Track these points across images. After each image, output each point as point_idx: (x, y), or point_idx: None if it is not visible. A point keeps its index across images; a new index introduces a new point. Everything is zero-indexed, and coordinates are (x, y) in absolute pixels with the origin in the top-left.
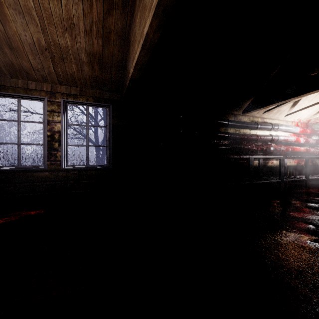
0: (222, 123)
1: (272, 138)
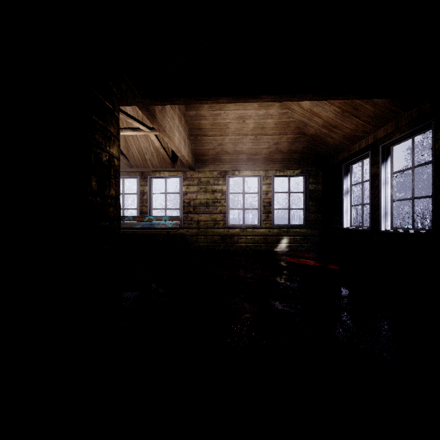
0: None
1: None
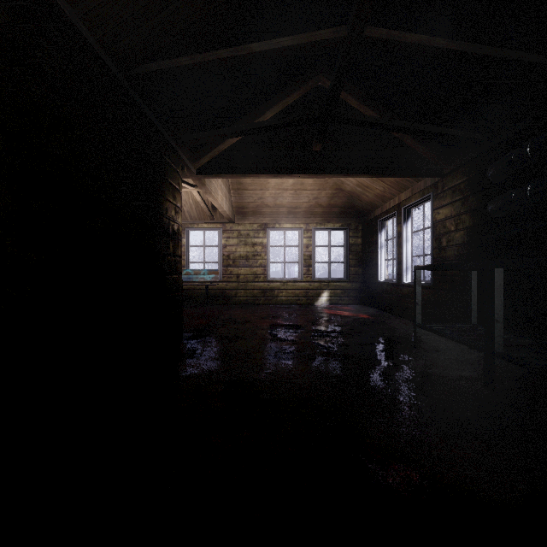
0: None
1: None
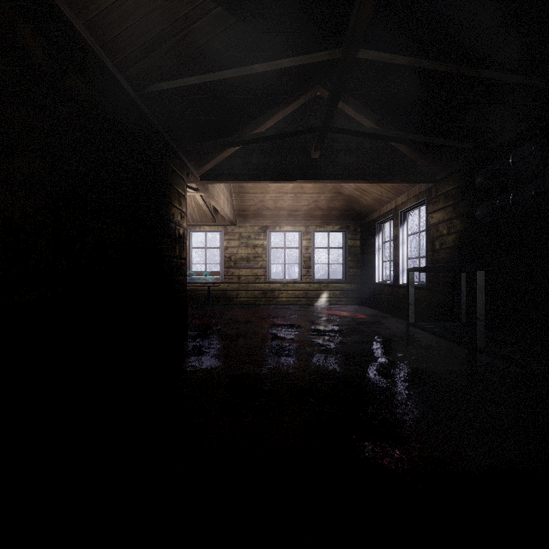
0: None
1: None
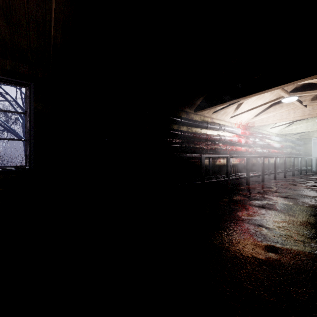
0: (174, 120)
1: (220, 138)
